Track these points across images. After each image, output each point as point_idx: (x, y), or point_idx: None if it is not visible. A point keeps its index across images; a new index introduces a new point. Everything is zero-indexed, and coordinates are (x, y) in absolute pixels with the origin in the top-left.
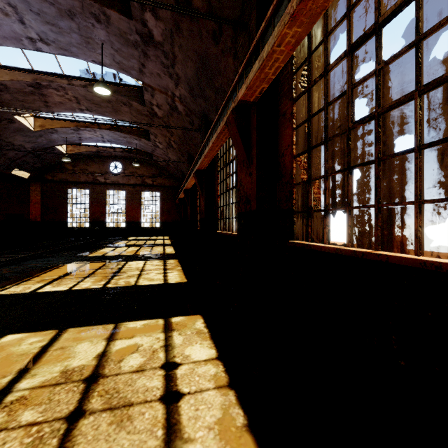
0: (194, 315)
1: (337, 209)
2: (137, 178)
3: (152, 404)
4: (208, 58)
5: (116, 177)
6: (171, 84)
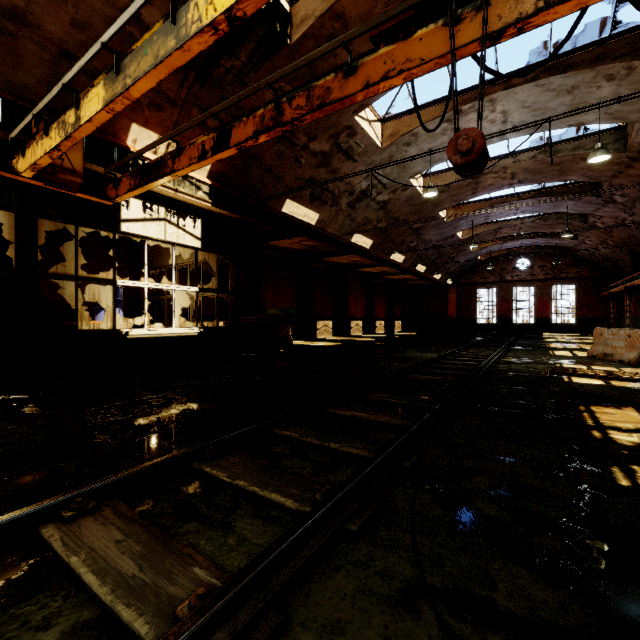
0: None
1: None
2: (547, 272)
3: None
4: None
5: (523, 274)
6: (623, 215)
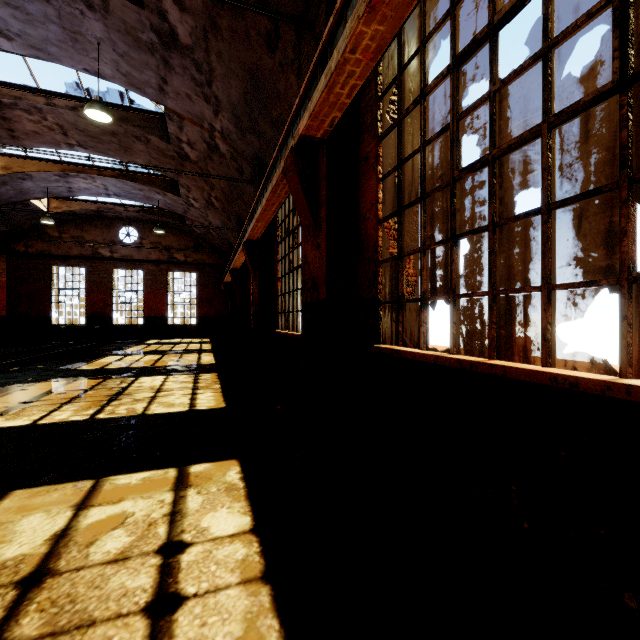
0: (227, 460)
1: (438, 298)
2: (162, 251)
3: (128, 621)
4: (261, 74)
5: (129, 249)
6: (207, 111)
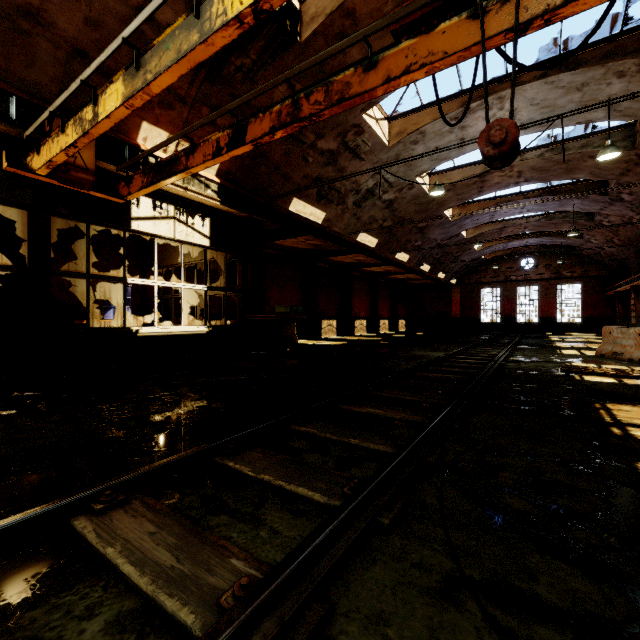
0: None
1: None
2: (552, 271)
3: None
4: None
5: (527, 273)
6: (631, 213)
